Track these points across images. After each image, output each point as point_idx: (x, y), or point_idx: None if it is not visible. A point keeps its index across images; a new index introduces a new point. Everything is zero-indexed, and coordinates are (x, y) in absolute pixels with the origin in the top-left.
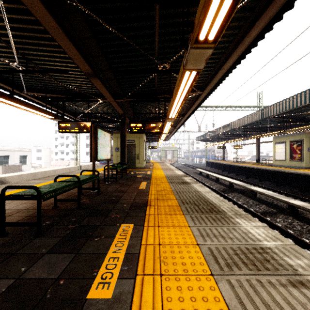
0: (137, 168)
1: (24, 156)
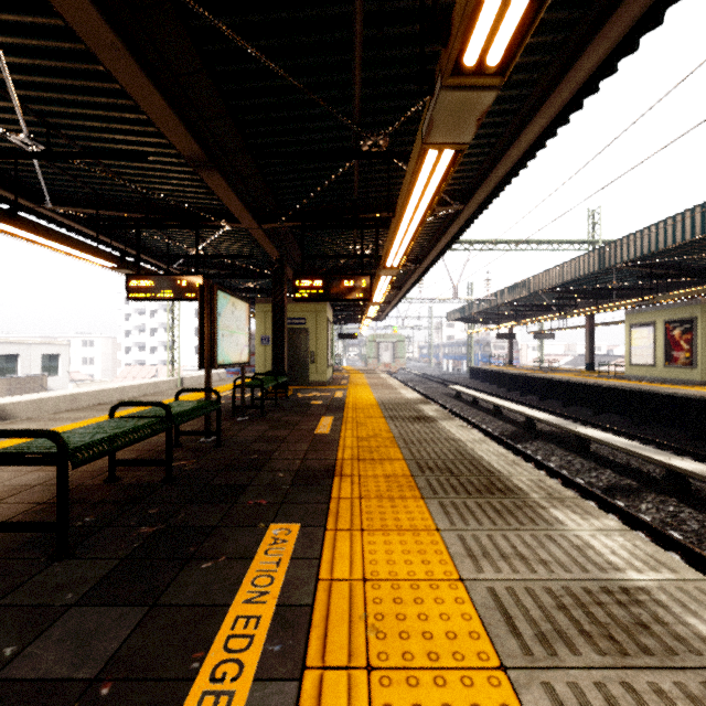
0: (312, 383)
1: (53, 355)
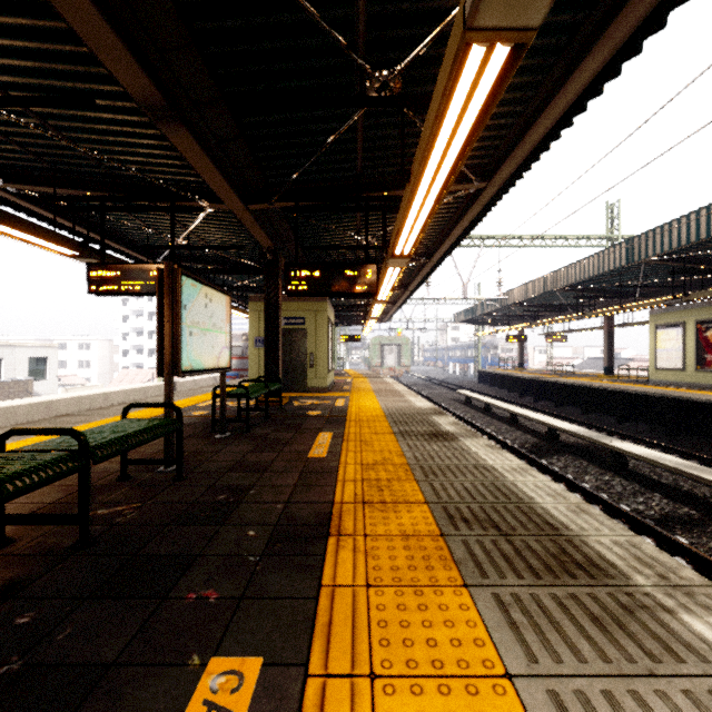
0: (310, 389)
1: (40, 358)
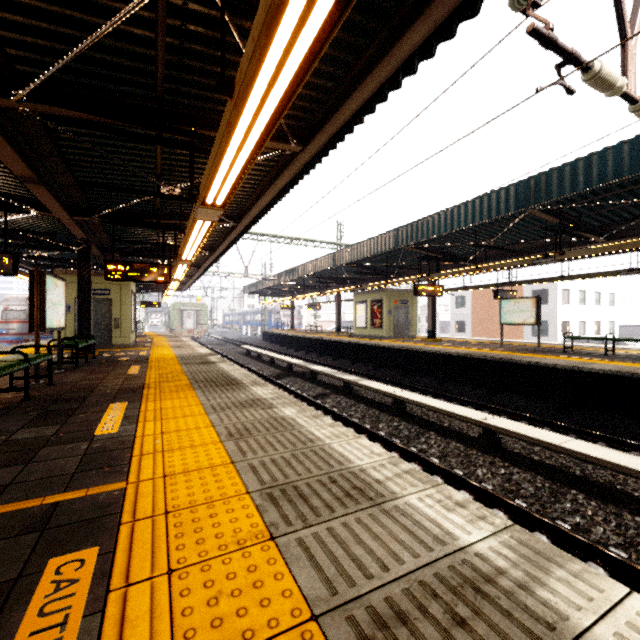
0: (116, 346)
1: None
